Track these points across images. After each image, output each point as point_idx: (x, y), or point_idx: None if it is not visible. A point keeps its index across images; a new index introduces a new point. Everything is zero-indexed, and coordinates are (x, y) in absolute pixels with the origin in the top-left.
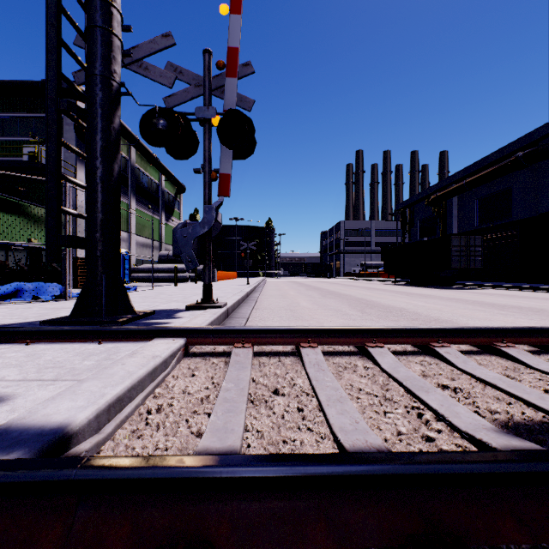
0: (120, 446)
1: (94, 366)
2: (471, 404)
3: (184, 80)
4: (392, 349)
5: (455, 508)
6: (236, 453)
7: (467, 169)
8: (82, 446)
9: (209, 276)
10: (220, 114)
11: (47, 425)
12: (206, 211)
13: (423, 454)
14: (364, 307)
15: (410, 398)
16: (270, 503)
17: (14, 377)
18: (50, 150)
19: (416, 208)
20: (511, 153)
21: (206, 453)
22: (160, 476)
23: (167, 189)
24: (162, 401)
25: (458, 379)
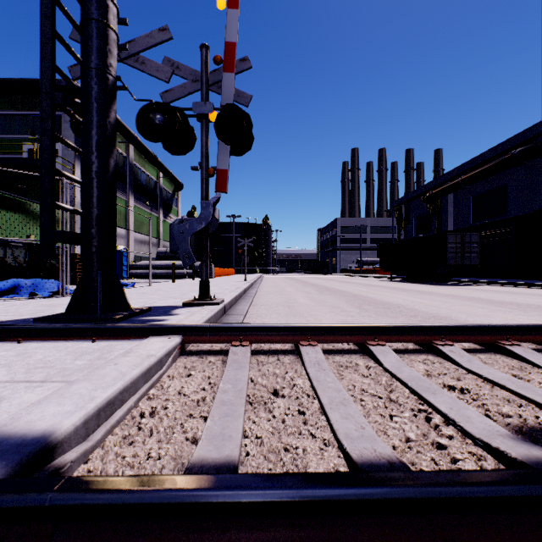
0: (109, 455)
1: (86, 366)
2: (481, 407)
3: (181, 75)
4: (393, 347)
5: (484, 536)
6: (234, 465)
7: (462, 166)
8: (68, 456)
9: (206, 273)
10: (217, 109)
11: (29, 434)
12: (203, 207)
13: (446, 473)
14: (361, 303)
15: (416, 400)
16: (274, 532)
17: (1, 377)
18: (44, 144)
19: (412, 205)
20: (507, 151)
21: (201, 465)
22: (148, 501)
23: (165, 186)
24: (156, 404)
25: (464, 379)
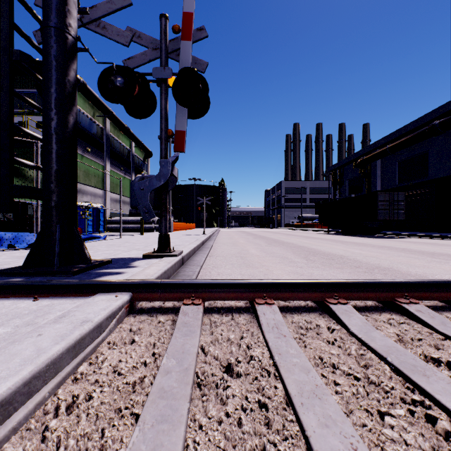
0: None
1: (5, 337)
2: None
3: (143, 43)
4: (352, 304)
5: None
6: None
7: (389, 136)
8: None
9: (166, 226)
10: (175, 74)
11: None
12: (162, 165)
13: None
14: (307, 254)
15: (404, 384)
16: None
17: None
18: (2, 100)
19: (345, 170)
20: (428, 122)
21: None
22: None
23: (137, 154)
24: (80, 390)
25: (447, 349)
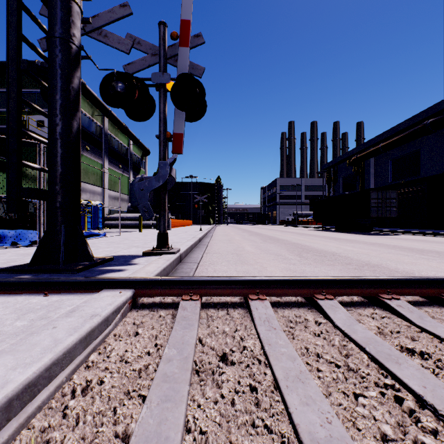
0: None
1: (23, 329)
2: None
3: (142, 49)
4: (339, 299)
5: None
6: None
7: (382, 135)
8: None
9: (164, 225)
10: (173, 79)
11: None
12: (161, 166)
13: None
14: (300, 251)
15: (378, 370)
16: None
17: None
18: (10, 107)
19: (339, 168)
20: (420, 122)
21: None
22: None
23: (135, 152)
24: (92, 376)
25: (421, 340)
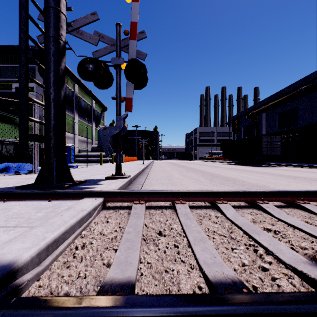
0: (53, 275)
1: (43, 217)
2: (288, 242)
3: (105, 41)
4: (232, 204)
5: None
6: (132, 283)
7: (271, 97)
8: (25, 277)
9: (120, 159)
10: (126, 62)
11: (0, 263)
12: (117, 120)
13: (274, 294)
14: (212, 177)
15: (247, 238)
16: None
17: None
18: (21, 82)
19: (241, 120)
20: (297, 88)
21: (111, 283)
22: (69, 316)
23: (96, 108)
24: (86, 240)
25: (276, 225)
